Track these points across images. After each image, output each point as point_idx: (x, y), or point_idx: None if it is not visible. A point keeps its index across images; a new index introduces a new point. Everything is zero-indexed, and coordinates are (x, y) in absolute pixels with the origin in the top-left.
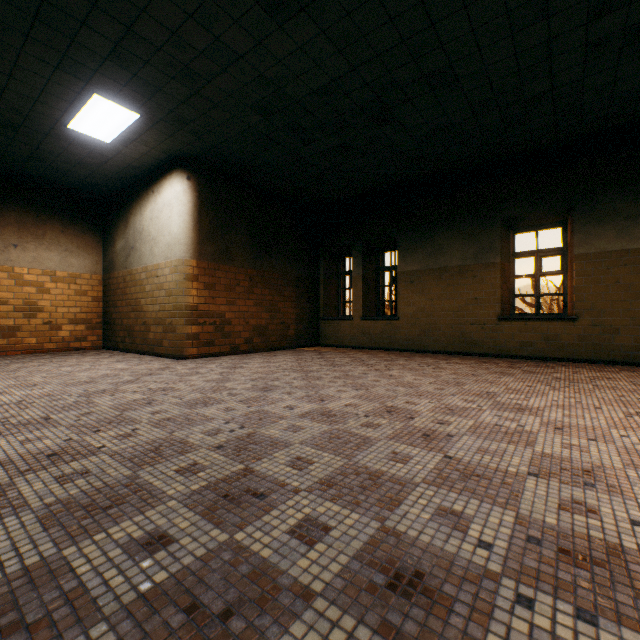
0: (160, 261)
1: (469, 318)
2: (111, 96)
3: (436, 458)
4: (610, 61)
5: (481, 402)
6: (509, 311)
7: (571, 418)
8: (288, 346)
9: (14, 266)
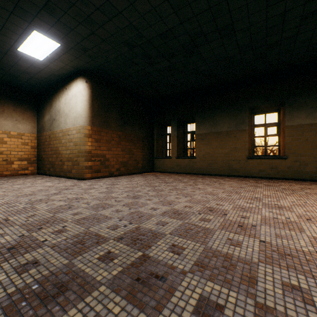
0: (70, 126)
1: (232, 157)
2: (44, 32)
3: (256, 242)
4: (312, 26)
5: (256, 203)
6: (251, 154)
7: (310, 212)
8: (138, 172)
9: None
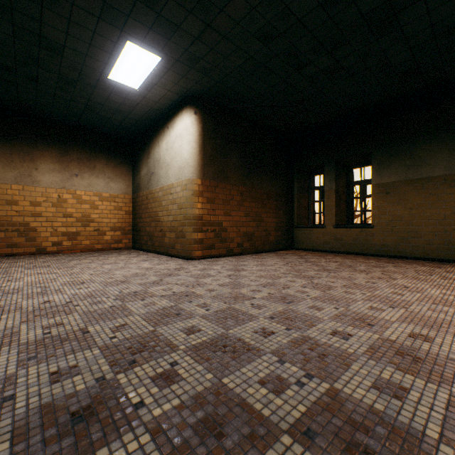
0: (173, 181)
1: None
2: (139, 41)
3: None
4: None
5: None
6: None
7: None
8: (269, 249)
9: (76, 190)
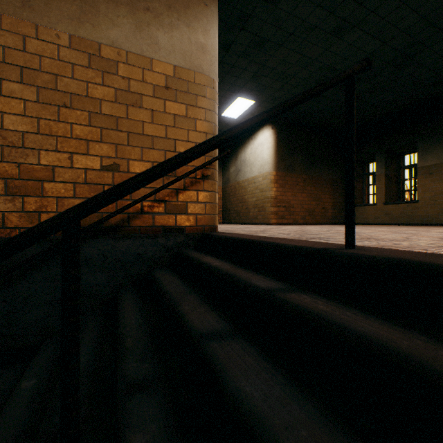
0: (256, 174)
1: None
2: (244, 96)
3: None
4: None
5: None
6: None
7: None
8: (327, 223)
9: None
